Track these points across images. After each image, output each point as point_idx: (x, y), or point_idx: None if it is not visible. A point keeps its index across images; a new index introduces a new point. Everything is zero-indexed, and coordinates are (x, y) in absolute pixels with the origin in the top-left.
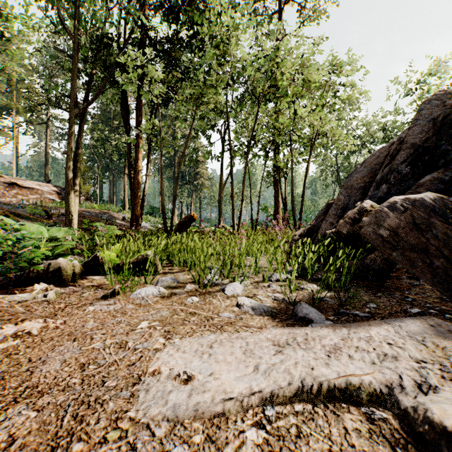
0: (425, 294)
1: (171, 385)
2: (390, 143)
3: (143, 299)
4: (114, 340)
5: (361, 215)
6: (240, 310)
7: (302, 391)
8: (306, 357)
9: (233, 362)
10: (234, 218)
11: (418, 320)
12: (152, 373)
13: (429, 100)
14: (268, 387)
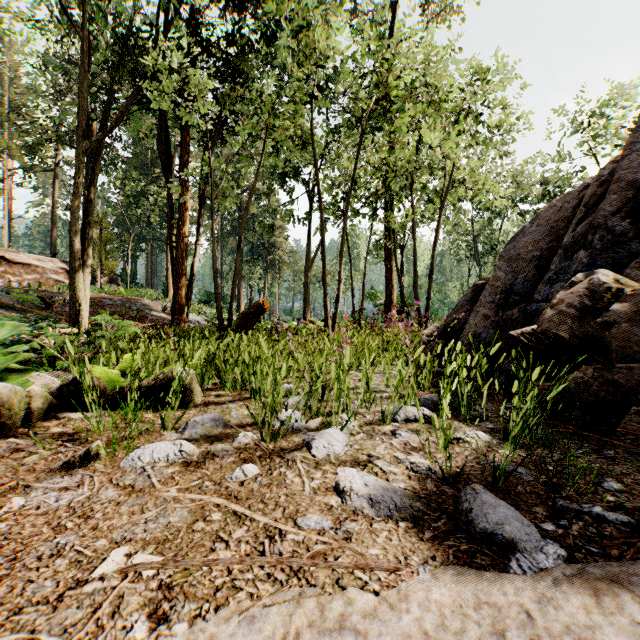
0: None
1: None
2: (580, 187)
3: (143, 472)
4: (4, 639)
5: (596, 300)
6: (344, 504)
7: None
8: None
9: None
10: (327, 308)
11: None
12: None
13: None
14: None
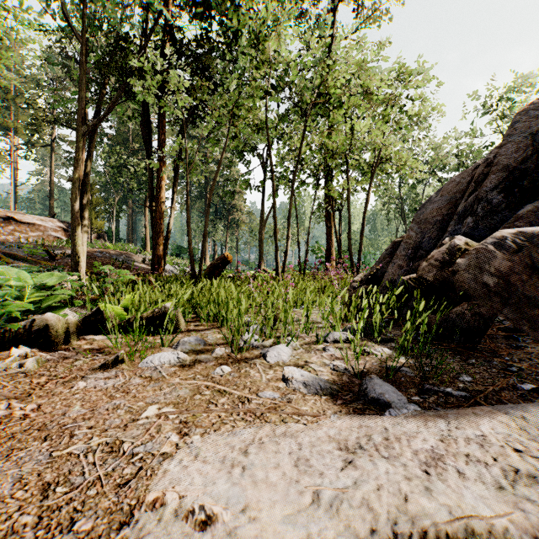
0: (532, 360)
1: (180, 532)
2: (473, 166)
3: (156, 369)
4: (104, 439)
5: (452, 256)
6: (287, 386)
7: None
8: (391, 472)
9: (279, 484)
10: (277, 260)
11: None
12: (151, 505)
13: (526, 110)
14: (338, 537)
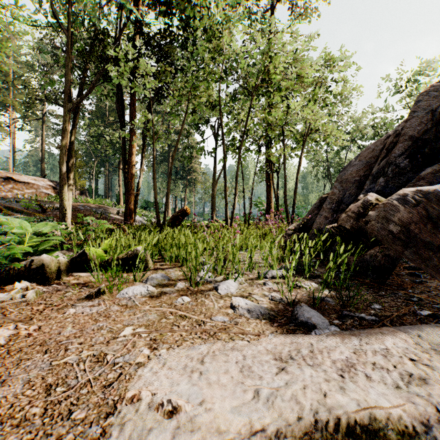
0: (430, 292)
1: (152, 419)
2: (385, 136)
3: (130, 299)
4: (91, 352)
5: (365, 209)
6: (235, 312)
7: (315, 429)
8: (314, 376)
9: (228, 385)
10: (227, 212)
11: (437, 327)
12: (130, 400)
13: (427, 92)
14: (273, 423)
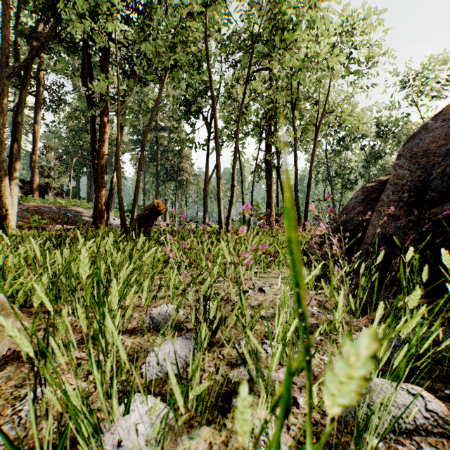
0: None
1: None
2: None
3: None
4: None
5: None
6: None
7: None
8: None
9: None
10: (221, 211)
11: None
12: None
13: None
14: None
